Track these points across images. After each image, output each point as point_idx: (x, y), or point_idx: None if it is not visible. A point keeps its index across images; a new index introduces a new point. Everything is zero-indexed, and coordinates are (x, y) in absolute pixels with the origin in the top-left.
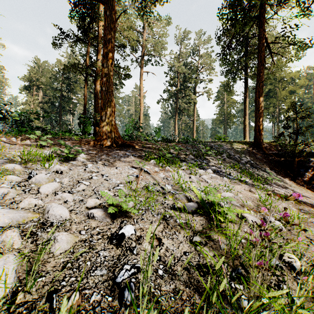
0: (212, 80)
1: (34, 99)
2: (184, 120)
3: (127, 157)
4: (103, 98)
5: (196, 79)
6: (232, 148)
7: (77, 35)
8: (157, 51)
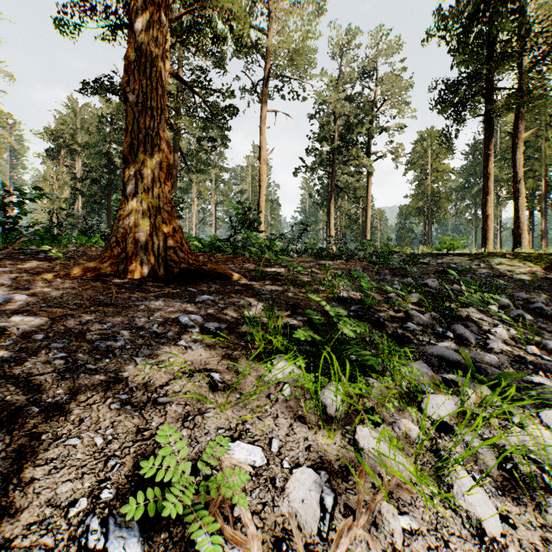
0: (405, 126)
1: (58, 172)
2: (346, 208)
3: (173, 345)
4: (129, 127)
5: (372, 126)
6: (500, 273)
7: (114, 13)
8: (294, 65)
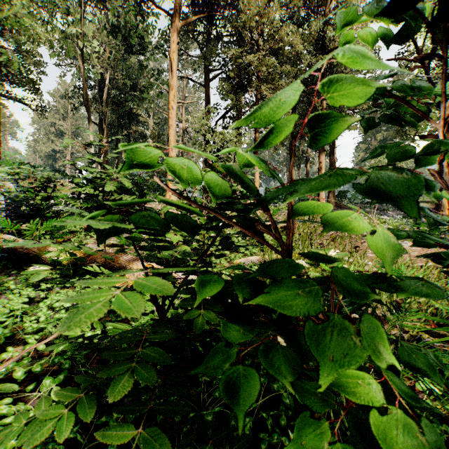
0: None
1: None
2: None
3: None
4: None
5: None
6: None
7: None
8: None
